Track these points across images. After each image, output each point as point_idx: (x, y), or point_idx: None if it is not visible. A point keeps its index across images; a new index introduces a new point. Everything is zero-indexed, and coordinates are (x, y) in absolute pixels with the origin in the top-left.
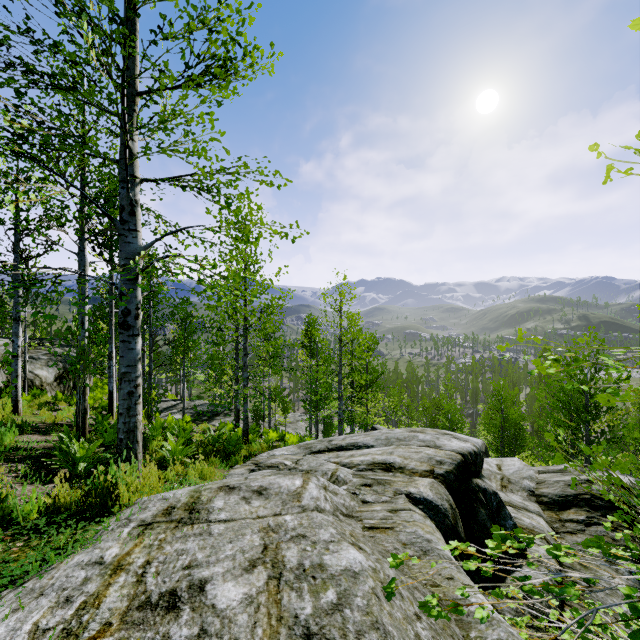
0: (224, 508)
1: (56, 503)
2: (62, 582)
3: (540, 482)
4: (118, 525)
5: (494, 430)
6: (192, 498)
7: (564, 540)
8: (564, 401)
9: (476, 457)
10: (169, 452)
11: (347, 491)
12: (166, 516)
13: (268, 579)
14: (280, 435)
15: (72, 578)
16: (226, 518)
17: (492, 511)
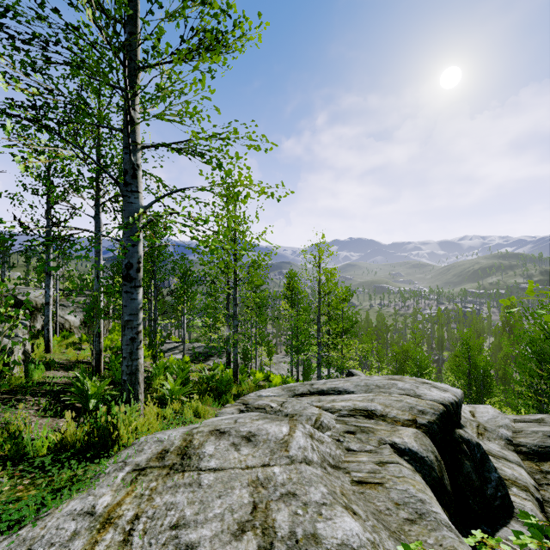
0: (214, 454)
1: (63, 440)
2: (51, 535)
3: (517, 431)
4: (114, 468)
5: (462, 376)
6: (185, 441)
7: (547, 492)
8: (537, 352)
9: (457, 407)
10: (168, 391)
11: (331, 437)
12: (159, 461)
13: (258, 549)
14: (265, 375)
15: (62, 530)
16: (216, 466)
17: (476, 463)
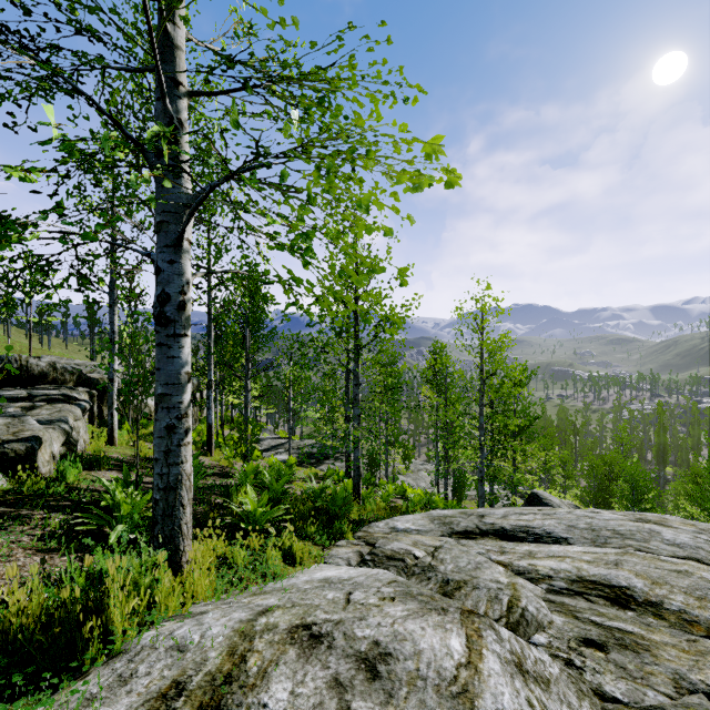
0: None
1: (0, 624)
2: None
3: None
4: None
5: None
6: (230, 658)
7: None
8: None
9: None
10: (248, 514)
11: (551, 652)
12: None
13: None
14: (400, 490)
15: None
16: None
17: None
